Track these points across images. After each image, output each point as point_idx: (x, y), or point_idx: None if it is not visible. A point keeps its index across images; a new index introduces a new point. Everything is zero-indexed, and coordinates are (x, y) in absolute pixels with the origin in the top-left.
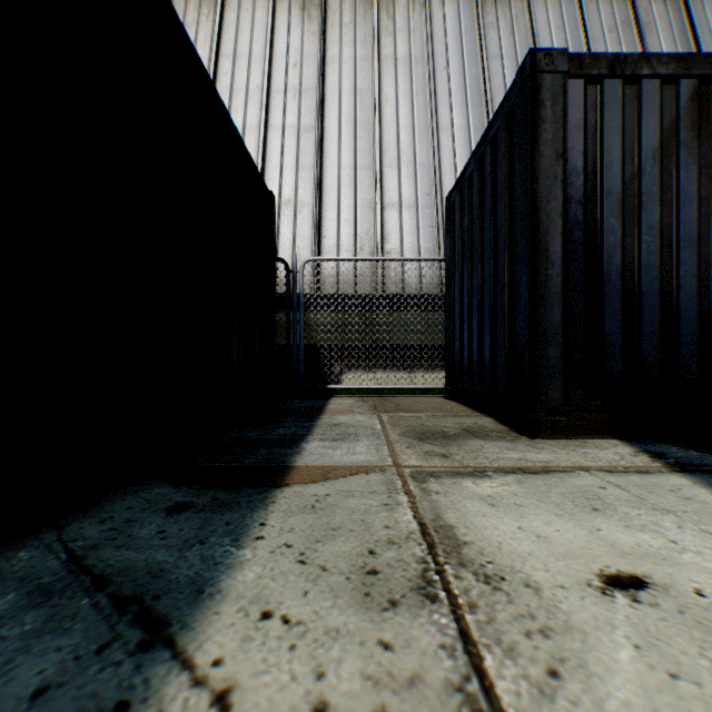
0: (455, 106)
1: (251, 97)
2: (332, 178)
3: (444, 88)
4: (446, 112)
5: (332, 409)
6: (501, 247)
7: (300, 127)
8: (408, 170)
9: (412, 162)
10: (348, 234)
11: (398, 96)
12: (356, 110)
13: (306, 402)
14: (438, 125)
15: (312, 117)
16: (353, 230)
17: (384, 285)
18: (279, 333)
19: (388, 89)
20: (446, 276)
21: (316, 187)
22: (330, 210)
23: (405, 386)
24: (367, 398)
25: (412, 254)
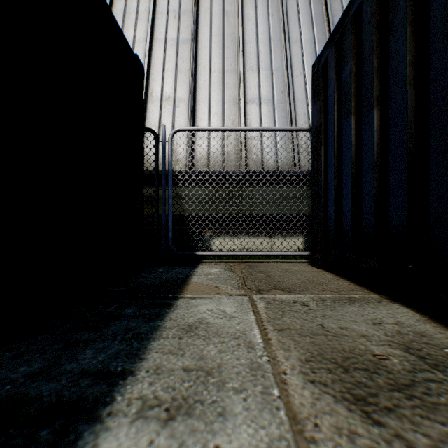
0: (303, 24)
1: (140, 17)
2: (204, 79)
3: (294, 10)
4: (296, 29)
5: (194, 286)
6: (442, 57)
7: (179, 40)
8: (266, 73)
9: (269, 67)
10: (217, 123)
11: (257, 16)
12: (224, 27)
13: (171, 271)
14: (290, 38)
15: (188, 32)
16: (221, 121)
17: (247, 165)
18: (160, 204)
19: (249, 11)
20: (313, 143)
21: (191, 86)
22: (203, 105)
23: (271, 253)
24: (234, 265)
25: (269, 139)
